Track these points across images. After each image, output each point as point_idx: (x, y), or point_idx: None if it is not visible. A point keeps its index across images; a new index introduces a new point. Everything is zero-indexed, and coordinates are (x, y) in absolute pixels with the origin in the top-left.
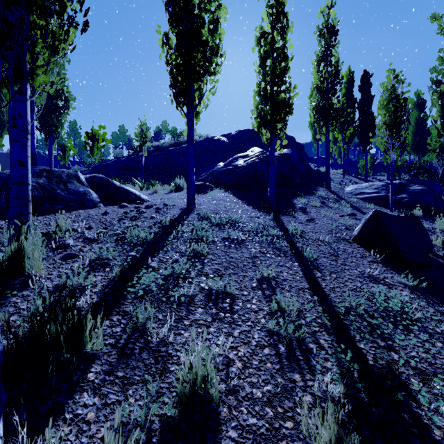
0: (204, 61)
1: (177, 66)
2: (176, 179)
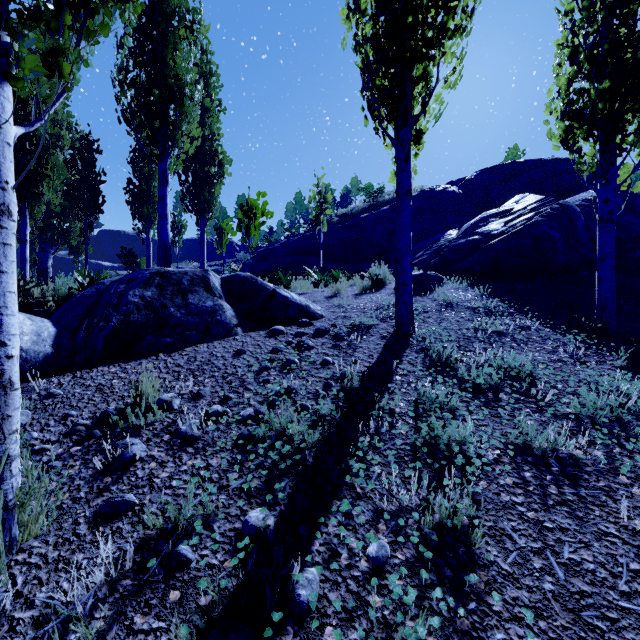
0: (437, 6)
1: (377, 38)
2: (373, 267)
